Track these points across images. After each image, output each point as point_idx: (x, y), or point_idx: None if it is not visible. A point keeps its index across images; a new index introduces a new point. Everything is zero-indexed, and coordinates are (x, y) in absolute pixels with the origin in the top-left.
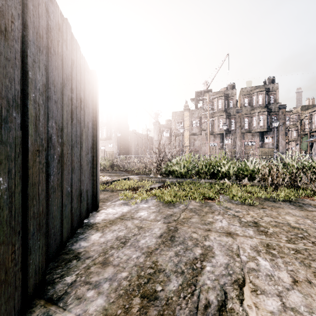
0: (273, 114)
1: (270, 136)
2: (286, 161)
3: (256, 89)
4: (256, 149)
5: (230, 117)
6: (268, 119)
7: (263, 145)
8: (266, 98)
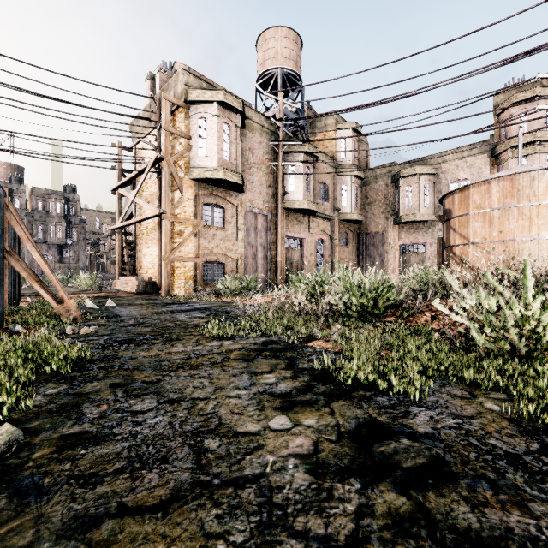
0: (74, 227)
1: (71, 250)
2: None
3: (53, 195)
4: (53, 263)
5: None
6: (68, 232)
7: (62, 260)
8: (66, 208)
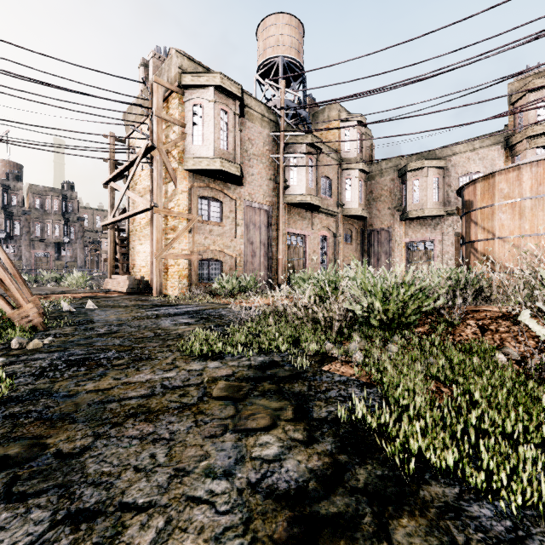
0: (72, 224)
1: (69, 248)
2: (44, 274)
3: (51, 192)
4: (51, 262)
5: (13, 218)
6: (66, 230)
7: (60, 258)
8: (64, 206)
